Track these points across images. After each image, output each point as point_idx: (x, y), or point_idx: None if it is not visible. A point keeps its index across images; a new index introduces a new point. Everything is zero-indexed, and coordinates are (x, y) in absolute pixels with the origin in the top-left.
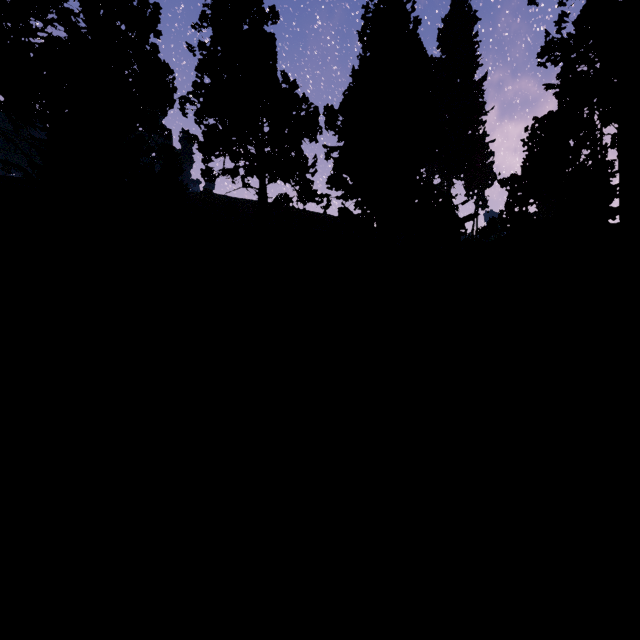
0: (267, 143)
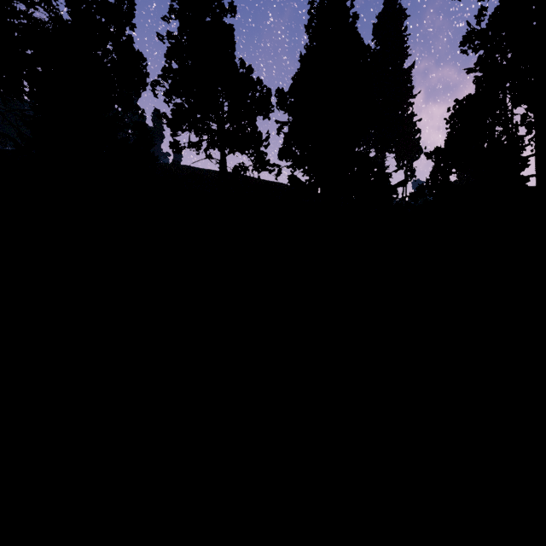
0: (227, 120)
